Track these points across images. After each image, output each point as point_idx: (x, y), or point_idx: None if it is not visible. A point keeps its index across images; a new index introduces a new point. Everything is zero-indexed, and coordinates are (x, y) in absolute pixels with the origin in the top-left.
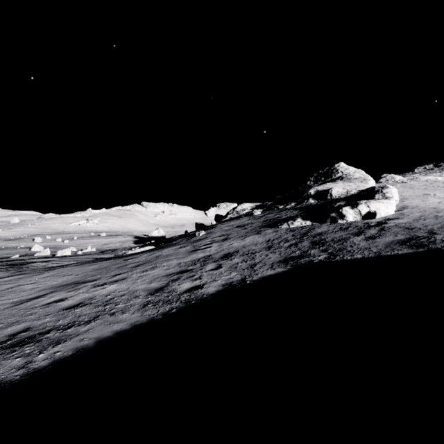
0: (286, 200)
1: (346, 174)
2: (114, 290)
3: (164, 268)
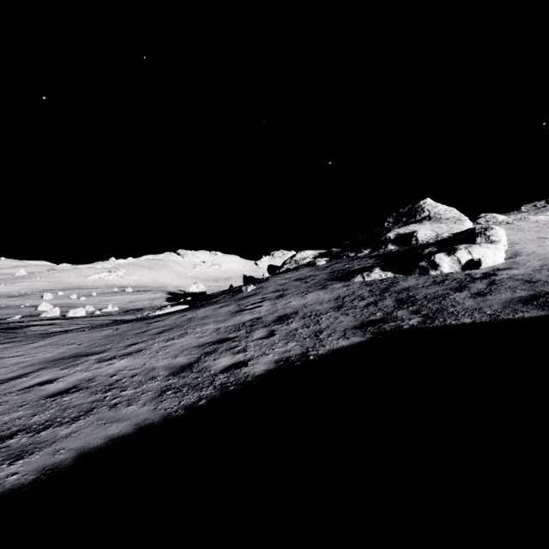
0: (359, 247)
1: (435, 213)
2: (124, 367)
3: (196, 335)
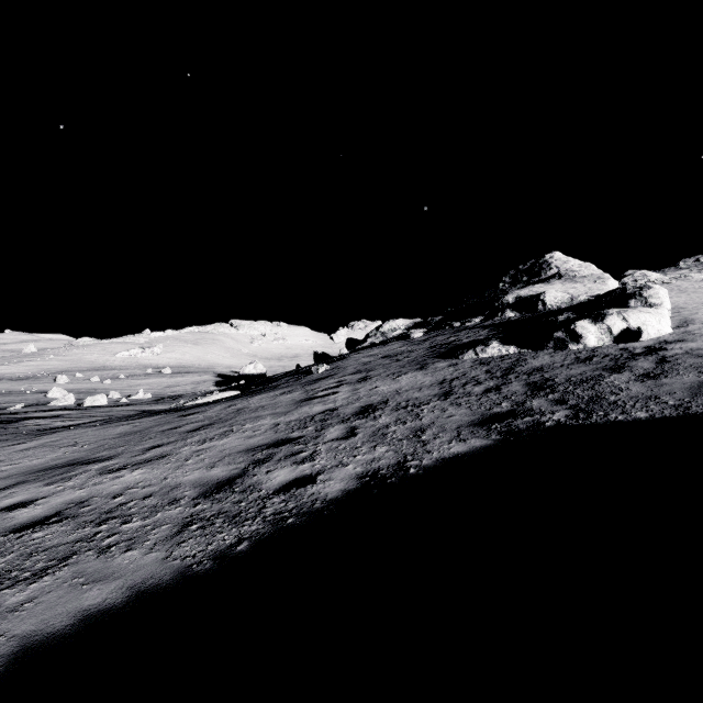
0: (466, 314)
1: (566, 270)
2: (136, 482)
3: (245, 433)
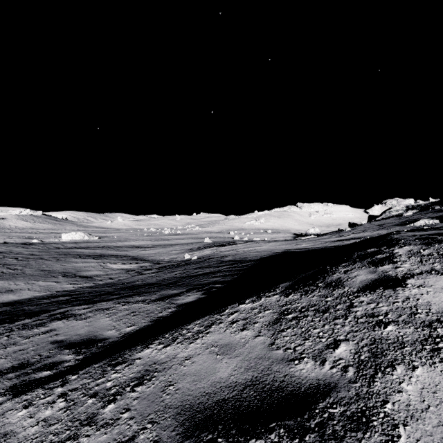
0: None
1: None
2: (305, 245)
3: (323, 241)
